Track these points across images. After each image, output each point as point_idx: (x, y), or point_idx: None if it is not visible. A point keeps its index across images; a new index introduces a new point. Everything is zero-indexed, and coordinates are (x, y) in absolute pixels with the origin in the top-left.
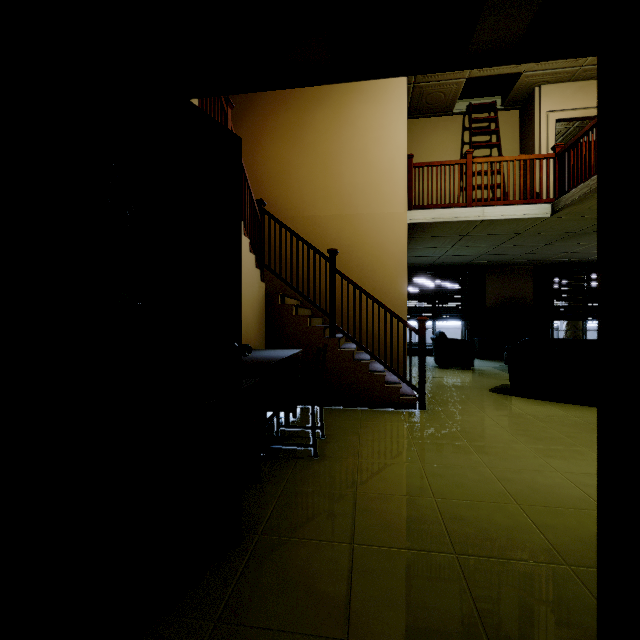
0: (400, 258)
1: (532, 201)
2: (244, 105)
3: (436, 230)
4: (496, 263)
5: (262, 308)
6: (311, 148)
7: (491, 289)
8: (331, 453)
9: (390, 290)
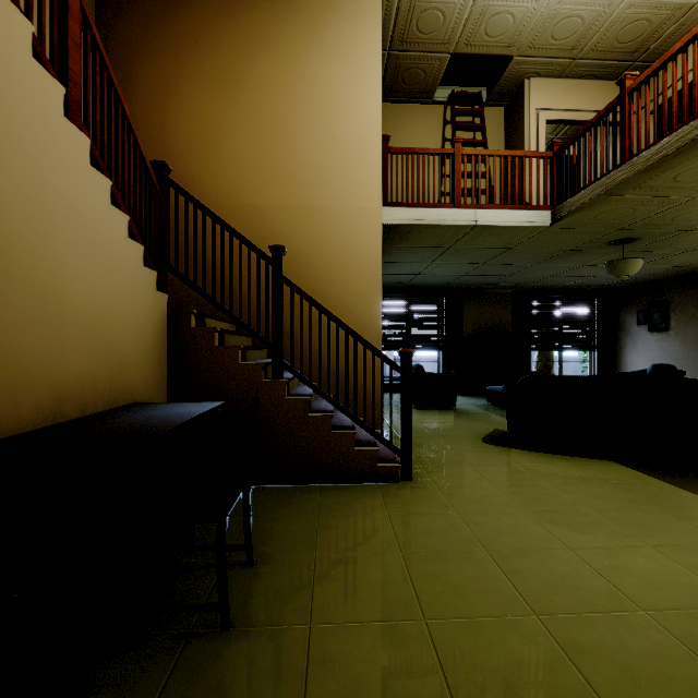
0: (373, 269)
1: (528, 207)
2: (150, 35)
3: (417, 237)
4: (475, 286)
5: (162, 334)
6: (252, 110)
7: (469, 315)
8: (259, 610)
9: (360, 312)
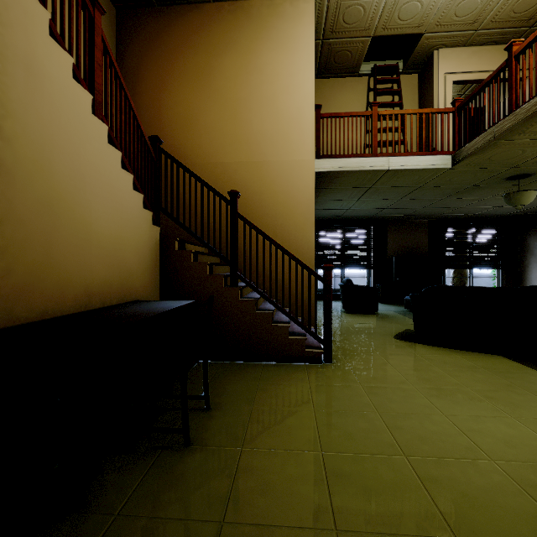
0: (308, 206)
1: (434, 153)
2: (151, 48)
3: (343, 180)
4: (396, 217)
5: (156, 254)
6: (219, 94)
7: (392, 240)
8: (210, 437)
9: (298, 238)
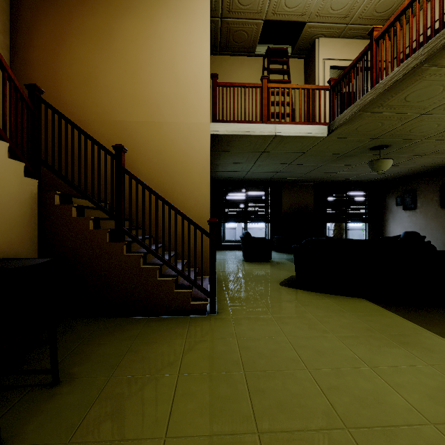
0: (204, 165)
1: (313, 123)
2: (48, 2)
3: (238, 144)
4: (289, 180)
5: (31, 208)
6: (119, 55)
7: (286, 199)
8: (34, 429)
9: (195, 195)
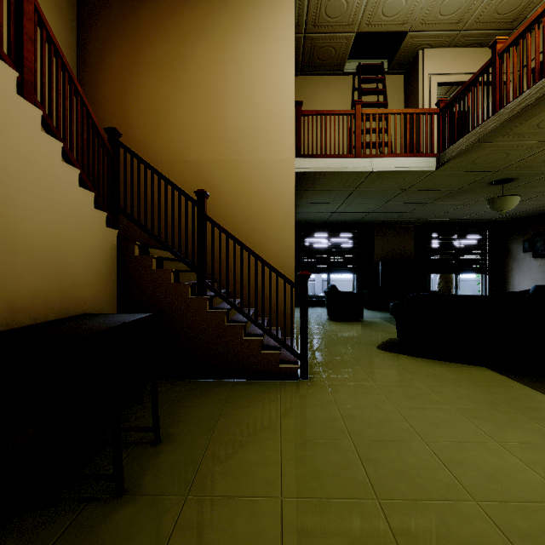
0: (288, 209)
1: (418, 155)
2: (116, 33)
3: (326, 182)
4: (383, 221)
5: (112, 261)
6: (192, 86)
7: (378, 245)
8: (151, 481)
9: (277, 242)
